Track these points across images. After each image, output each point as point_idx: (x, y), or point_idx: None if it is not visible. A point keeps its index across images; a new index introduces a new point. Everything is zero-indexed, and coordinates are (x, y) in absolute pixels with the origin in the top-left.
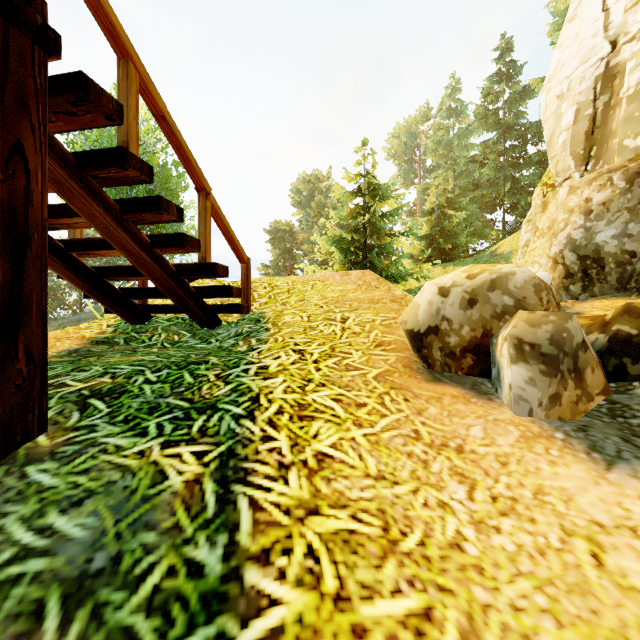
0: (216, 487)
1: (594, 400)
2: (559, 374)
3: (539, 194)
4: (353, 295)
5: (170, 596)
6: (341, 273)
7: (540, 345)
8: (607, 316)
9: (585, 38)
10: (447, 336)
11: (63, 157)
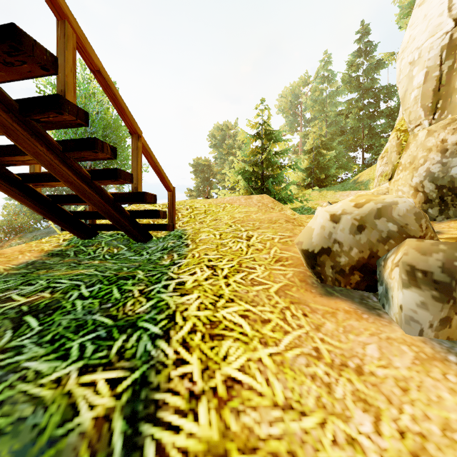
0: (125, 426)
1: None
2: (451, 300)
3: (394, 137)
4: (255, 216)
5: None
6: (245, 197)
7: (432, 272)
8: None
9: (432, 17)
10: (338, 256)
11: (6, 103)
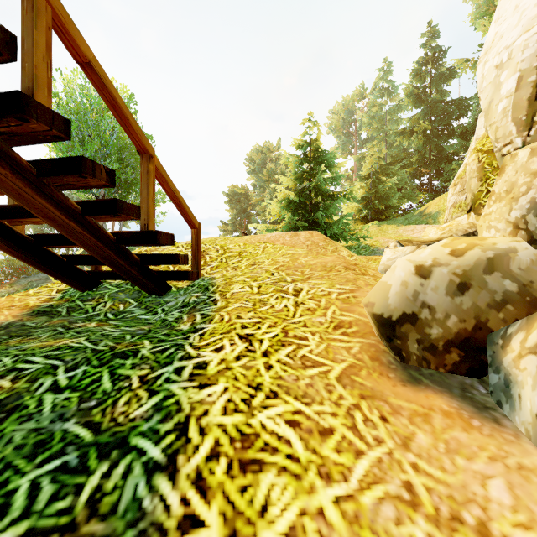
0: None
1: None
2: None
3: (474, 160)
4: (304, 260)
5: None
6: (290, 234)
7: None
8: None
9: (527, 8)
10: (428, 327)
11: None
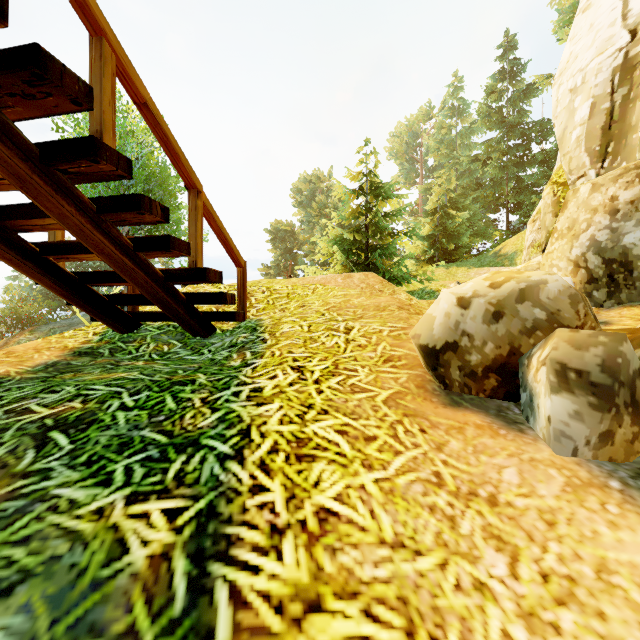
0: (189, 566)
1: None
2: (613, 408)
3: (549, 193)
4: (357, 301)
5: None
6: (343, 275)
7: (589, 372)
8: None
9: (601, 28)
10: (467, 354)
11: (24, 148)
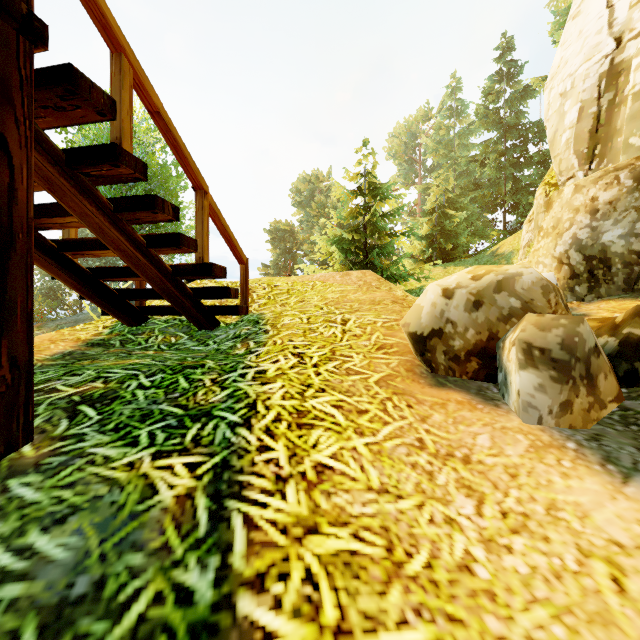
0: (209, 502)
1: (607, 407)
2: (571, 380)
3: (541, 193)
4: (354, 296)
5: (156, 627)
6: (341, 273)
7: (550, 350)
8: (617, 319)
9: (589, 35)
10: (451, 339)
11: (53, 154)
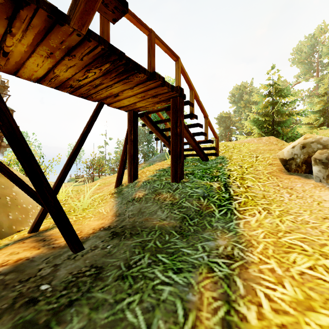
0: (224, 188)
1: None
2: (328, 168)
3: None
4: (262, 148)
5: (220, 199)
6: (257, 138)
7: (322, 160)
8: None
9: None
10: (295, 160)
11: None
